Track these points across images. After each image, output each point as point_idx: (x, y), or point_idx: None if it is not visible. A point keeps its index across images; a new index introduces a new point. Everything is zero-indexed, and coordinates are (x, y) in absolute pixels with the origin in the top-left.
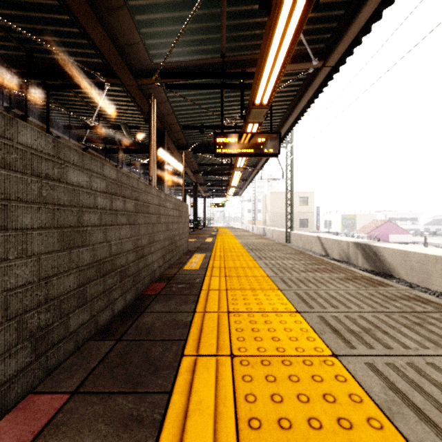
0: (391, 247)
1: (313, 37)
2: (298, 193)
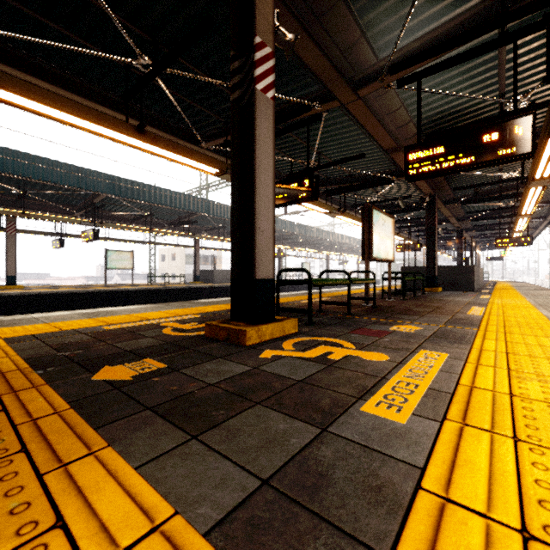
0: None
1: (549, 197)
2: None
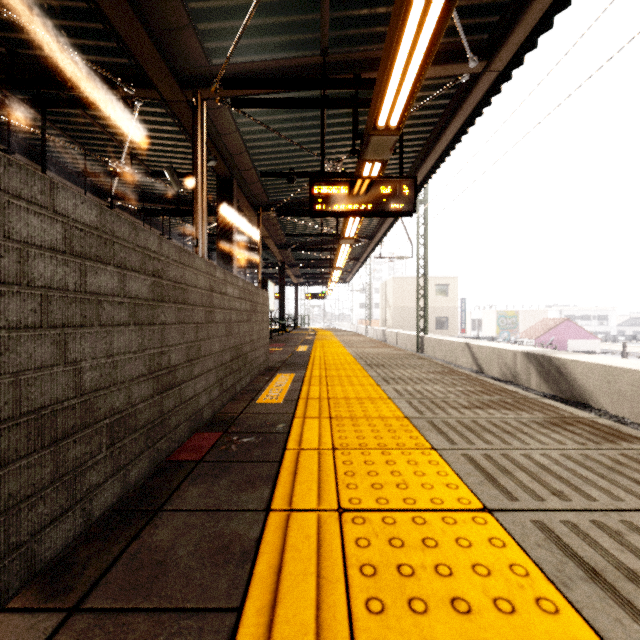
0: (585, 360)
1: (470, 21)
2: (433, 278)
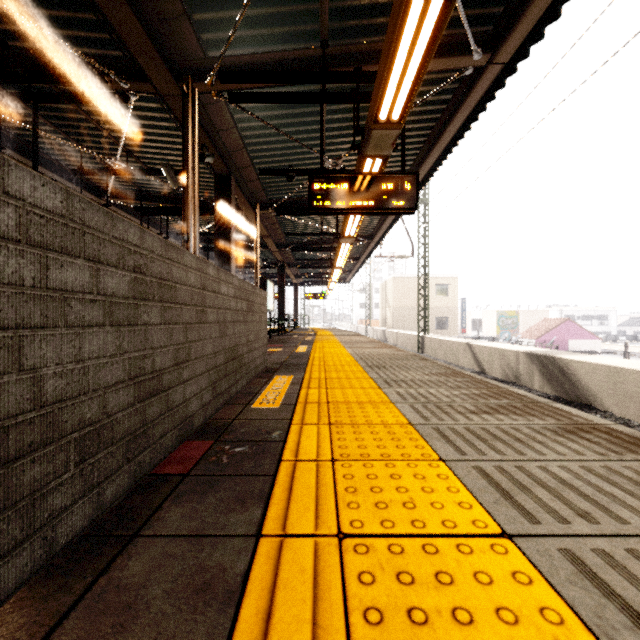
0: (589, 361)
1: (474, 12)
2: (433, 278)
